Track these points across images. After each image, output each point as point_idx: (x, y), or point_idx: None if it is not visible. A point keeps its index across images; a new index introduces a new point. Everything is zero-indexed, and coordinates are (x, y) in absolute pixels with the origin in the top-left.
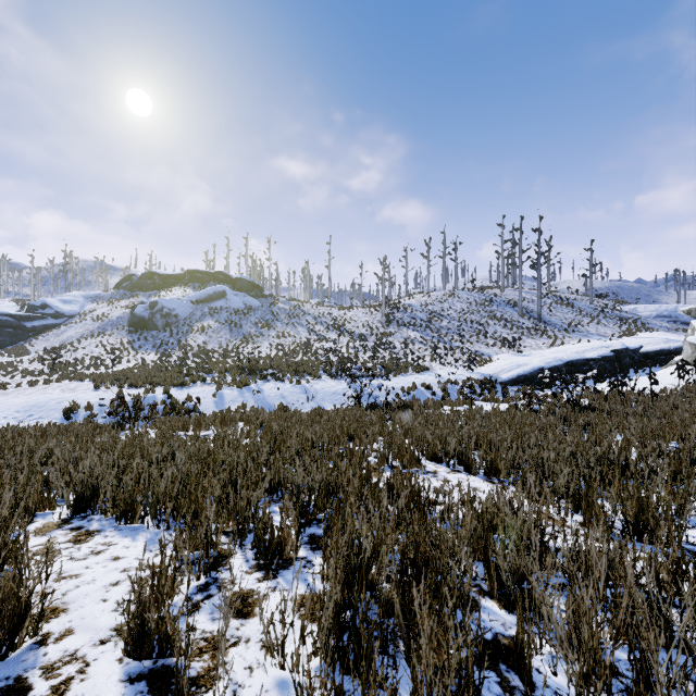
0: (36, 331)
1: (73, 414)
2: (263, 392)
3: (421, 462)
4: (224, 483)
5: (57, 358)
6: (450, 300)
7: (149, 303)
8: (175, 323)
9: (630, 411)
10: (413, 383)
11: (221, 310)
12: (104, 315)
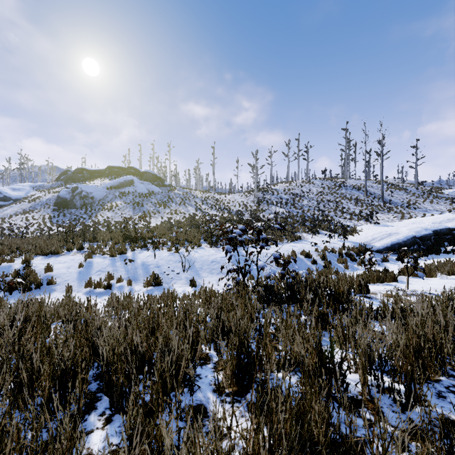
0: None
1: None
2: (137, 260)
3: None
4: None
5: None
6: (307, 186)
7: (71, 188)
8: (91, 203)
9: None
10: (292, 251)
11: (128, 194)
12: (38, 198)
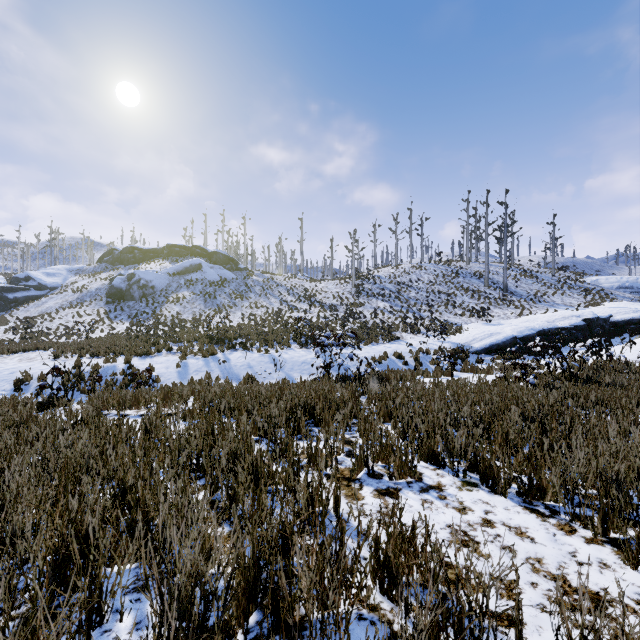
0: (18, 302)
1: (24, 386)
2: (230, 361)
3: (416, 469)
4: (55, 549)
5: (29, 327)
6: (418, 272)
7: (127, 275)
8: (152, 294)
9: (637, 384)
10: (385, 352)
11: (196, 282)
12: (84, 287)
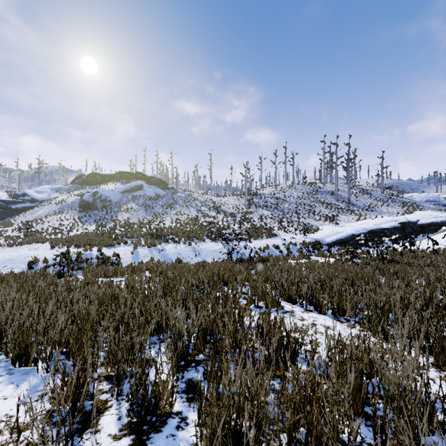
0: (18, 210)
1: (34, 266)
2: (165, 250)
3: (280, 303)
4: (116, 325)
5: (29, 228)
6: (290, 190)
7: (92, 193)
8: (109, 205)
9: (422, 263)
10: (267, 244)
11: (139, 197)
12: (63, 201)
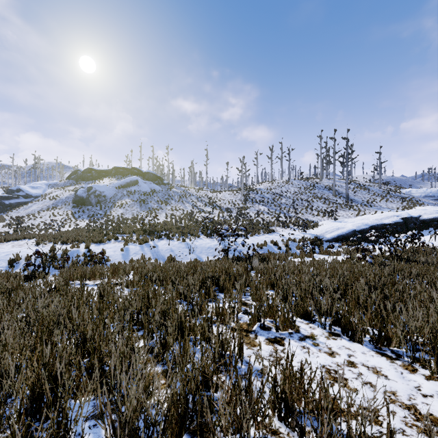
0: (12, 206)
1: (15, 264)
2: (158, 247)
3: (295, 324)
4: (32, 386)
5: (19, 223)
6: (287, 186)
7: (87, 188)
8: (104, 201)
9: None
10: (265, 240)
11: (134, 192)
12: (57, 196)
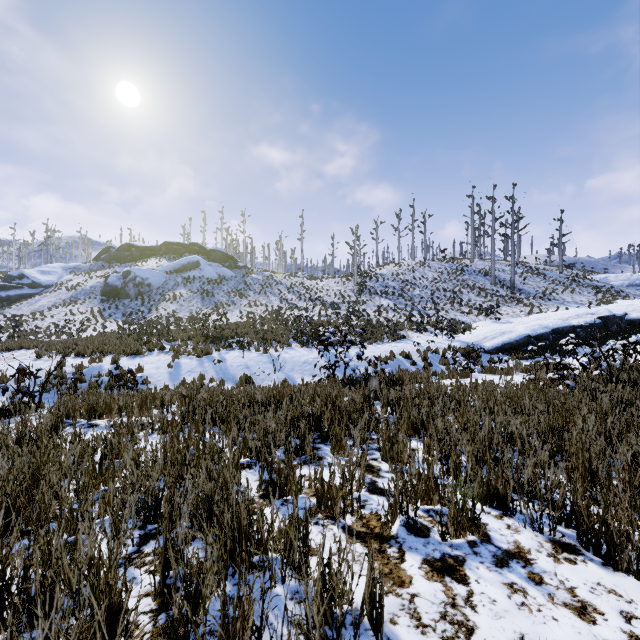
0: (11, 300)
1: None
2: (226, 361)
3: (480, 522)
4: None
5: (17, 326)
6: (421, 270)
7: (122, 273)
8: (148, 292)
9: None
10: (391, 351)
11: (194, 279)
12: (78, 285)
